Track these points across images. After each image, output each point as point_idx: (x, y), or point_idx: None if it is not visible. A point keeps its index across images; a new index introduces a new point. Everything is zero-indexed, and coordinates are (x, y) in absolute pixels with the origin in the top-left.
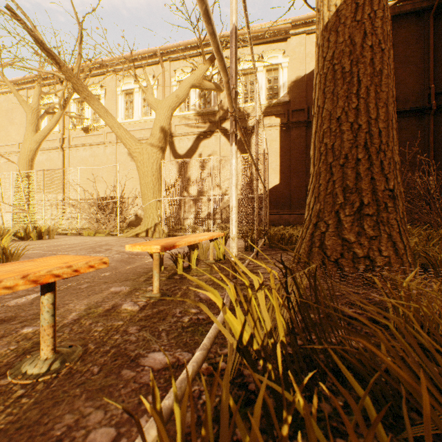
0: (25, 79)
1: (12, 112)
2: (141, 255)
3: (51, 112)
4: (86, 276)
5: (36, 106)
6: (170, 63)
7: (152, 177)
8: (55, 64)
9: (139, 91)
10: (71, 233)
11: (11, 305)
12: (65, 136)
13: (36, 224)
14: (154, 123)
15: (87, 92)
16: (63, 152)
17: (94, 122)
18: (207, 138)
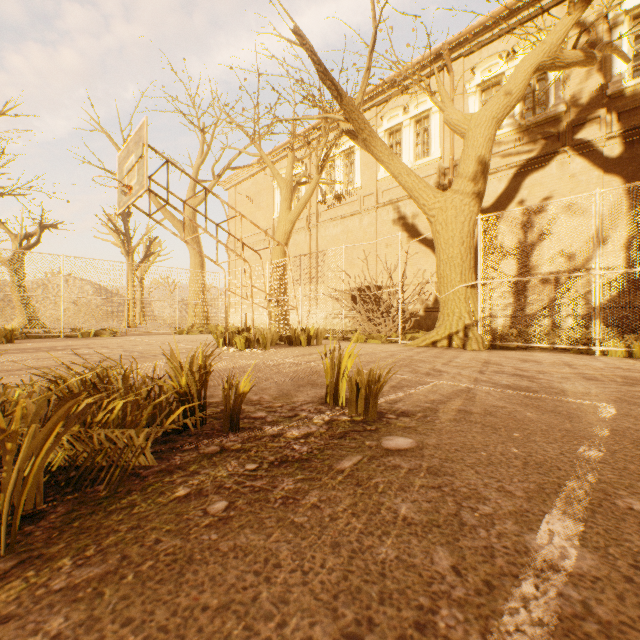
0: (272, 152)
1: (259, 196)
2: (537, 391)
3: (302, 183)
4: (549, 453)
5: (289, 177)
6: (462, 61)
7: (460, 247)
8: (335, 98)
9: (409, 124)
10: (333, 336)
11: (567, 568)
12: (313, 212)
13: (289, 324)
14: (462, 156)
15: (368, 129)
16: (310, 233)
17: (346, 186)
18: (539, 169)
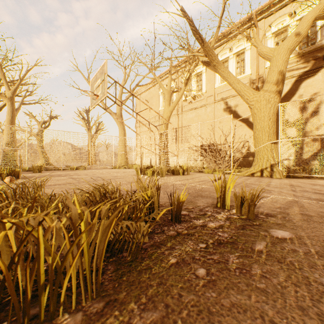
0: (158, 77)
1: (151, 99)
2: None
3: (175, 91)
4: None
5: (169, 88)
6: (263, 21)
7: (268, 121)
8: (200, 44)
9: (233, 57)
10: (193, 170)
11: None
12: (179, 106)
13: (169, 164)
14: (269, 71)
15: (217, 59)
16: (178, 117)
17: (197, 92)
18: (310, 77)
